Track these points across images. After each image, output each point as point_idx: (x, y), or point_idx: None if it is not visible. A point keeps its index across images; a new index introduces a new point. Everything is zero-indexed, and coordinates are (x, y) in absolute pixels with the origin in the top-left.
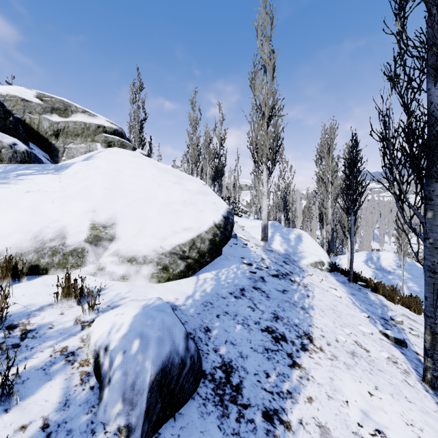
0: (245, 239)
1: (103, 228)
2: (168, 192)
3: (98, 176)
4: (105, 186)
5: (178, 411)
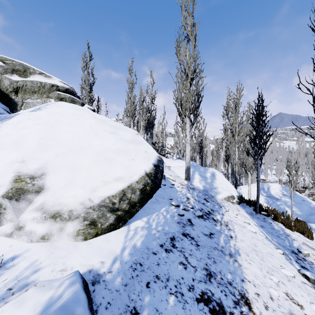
0: (172, 179)
1: (30, 180)
2: (102, 141)
3: (36, 125)
4: (41, 135)
5: None
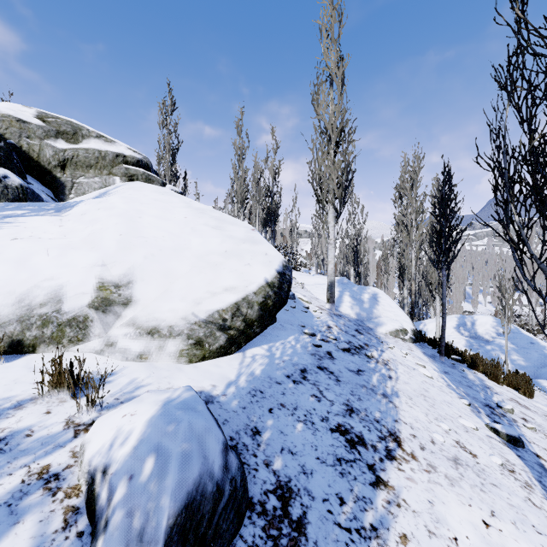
0: (306, 300)
1: (115, 288)
2: (204, 240)
3: (112, 218)
4: (120, 231)
5: None
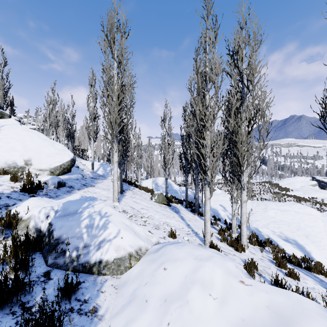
0: (83, 168)
1: (27, 161)
2: (49, 149)
3: (16, 142)
4: (22, 146)
5: (62, 187)
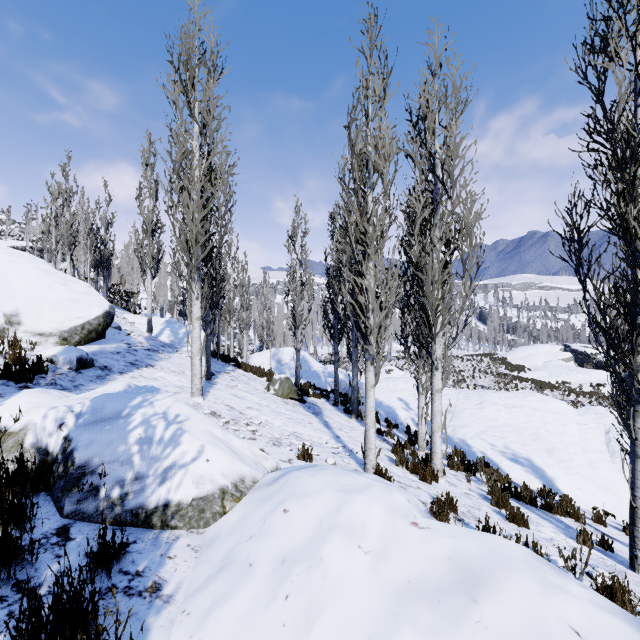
0: (130, 330)
1: (11, 317)
2: (57, 292)
3: None
4: None
5: (86, 369)
